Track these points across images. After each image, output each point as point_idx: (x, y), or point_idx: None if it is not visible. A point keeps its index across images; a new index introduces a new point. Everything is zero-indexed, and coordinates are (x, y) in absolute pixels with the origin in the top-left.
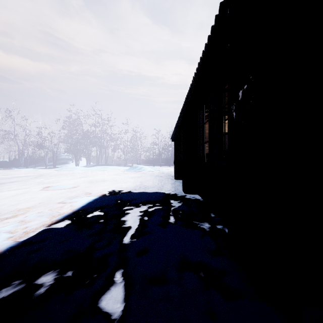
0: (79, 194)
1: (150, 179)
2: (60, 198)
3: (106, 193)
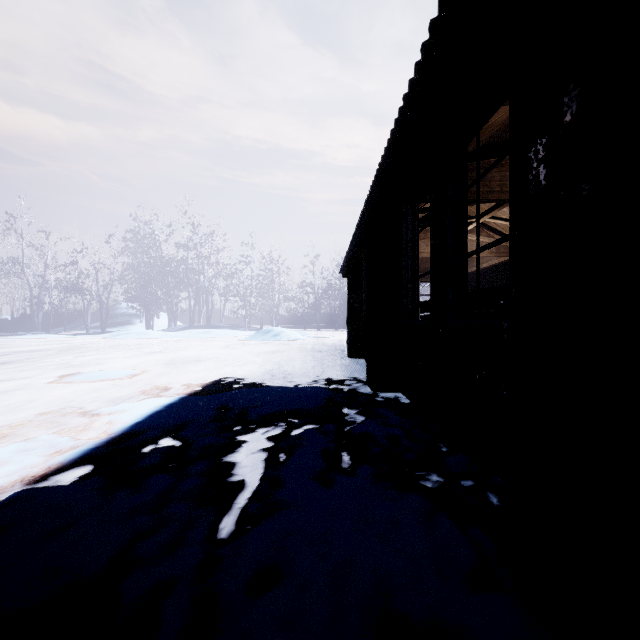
0: (138, 392)
1: (296, 357)
2: (93, 401)
3: (198, 388)
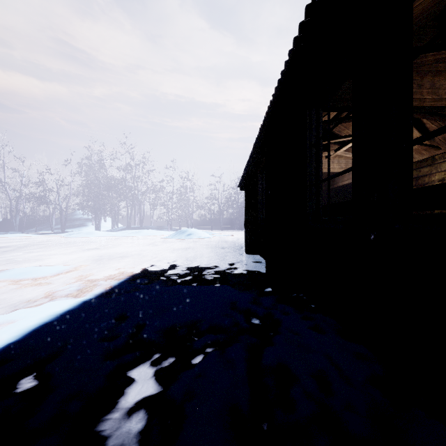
0: (49, 293)
1: (204, 253)
2: None
3: (108, 288)
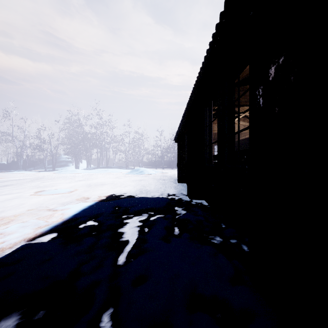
0: (74, 200)
1: (152, 182)
2: (53, 204)
3: (103, 198)
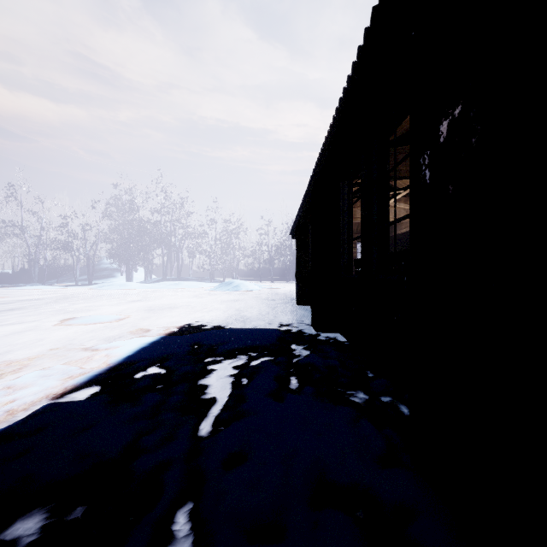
0: (126, 332)
1: (253, 304)
2: (91, 339)
3: (174, 330)
